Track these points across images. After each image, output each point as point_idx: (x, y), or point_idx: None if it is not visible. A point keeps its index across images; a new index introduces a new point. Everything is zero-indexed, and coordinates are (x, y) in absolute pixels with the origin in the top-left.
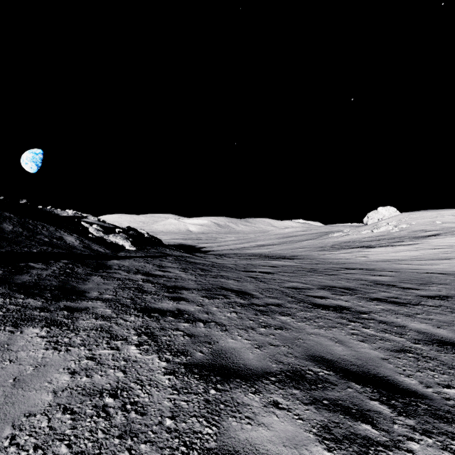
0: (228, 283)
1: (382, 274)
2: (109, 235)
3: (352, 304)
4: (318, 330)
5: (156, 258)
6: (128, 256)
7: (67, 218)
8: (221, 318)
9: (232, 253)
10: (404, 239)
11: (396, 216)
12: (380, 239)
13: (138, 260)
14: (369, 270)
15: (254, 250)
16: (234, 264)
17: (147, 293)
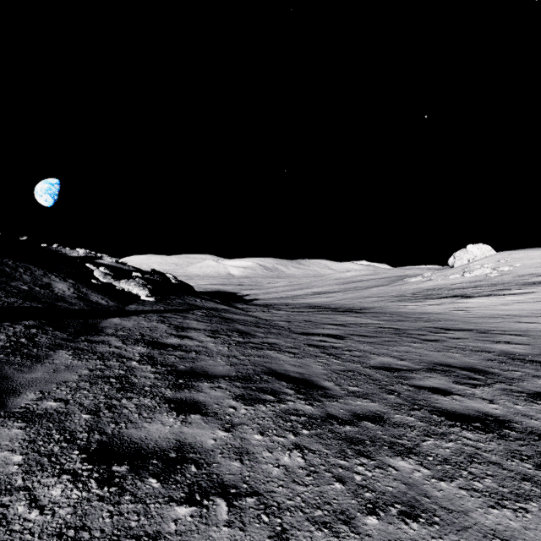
0: (280, 360)
1: (506, 339)
2: (121, 281)
3: (506, 410)
4: (500, 513)
5: (178, 313)
6: (139, 310)
7: (77, 259)
8: (270, 473)
9: (282, 303)
10: (510, 286)
11: (492, 256)
12: (477, 286)
13: (150, 317)
14: (482, 332)
15: (310, 299)
16: (287, 321)
17: (133, 393)
